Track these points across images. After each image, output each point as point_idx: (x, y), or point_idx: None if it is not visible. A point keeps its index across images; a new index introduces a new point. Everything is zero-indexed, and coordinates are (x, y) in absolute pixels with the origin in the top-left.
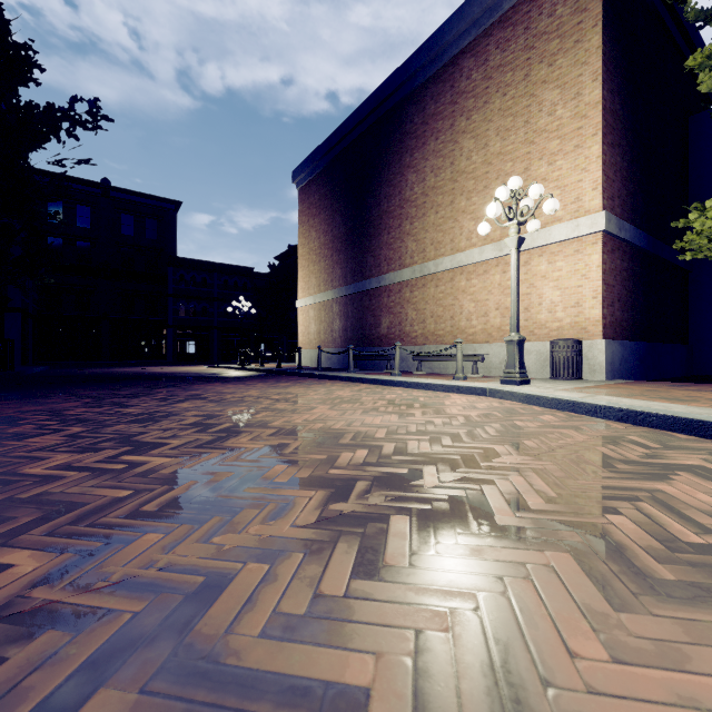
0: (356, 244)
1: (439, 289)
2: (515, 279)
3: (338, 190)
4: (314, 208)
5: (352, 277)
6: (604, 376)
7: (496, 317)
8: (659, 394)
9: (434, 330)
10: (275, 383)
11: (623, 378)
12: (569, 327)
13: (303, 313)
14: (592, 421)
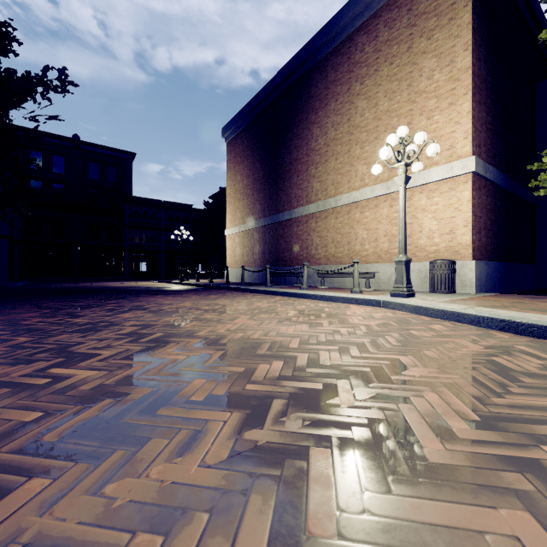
0: (272, 185)
1: (339, 220)
2: (403, 211)
3: (258, 143)
4: (239, 157)
5: (268, 211)
6: (474, 290)
7: (385, 242)
8: (525, 305)
9: (334, 253)
10: (206, 295)
11: (488, 292)
12: (444, 250)
13: (230, 239)
14: (477, 330)
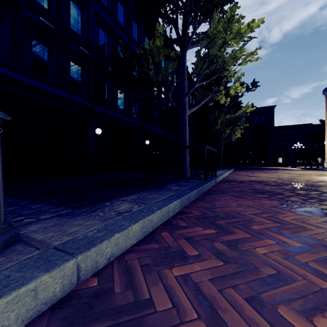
0: None
1: None
2: None
3: None
4: None
5: None
6: None
7: None
8: None
9: None
10: (298, 170)
11: None
12: None
13: (326, 146)
14: None
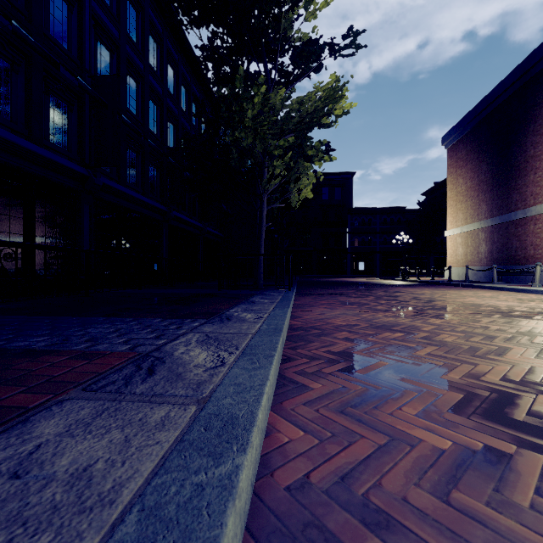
0: (501, 185)
1: None
2: None
3: (484, 145)
4: (461, 161)
5: (497, 211)
6: None
7: None
8: None
9: None
10: (435, 288)
11: None
12: None
13: (450, 240)
14: None
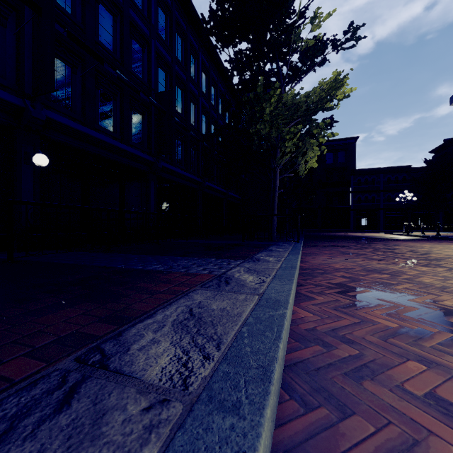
0: None
1: None
2: None
3: None
4: None
5: None
6: None
7: None
8: None
9: None
10: (438, 243)
11: None
12: None
13: None
14: None
